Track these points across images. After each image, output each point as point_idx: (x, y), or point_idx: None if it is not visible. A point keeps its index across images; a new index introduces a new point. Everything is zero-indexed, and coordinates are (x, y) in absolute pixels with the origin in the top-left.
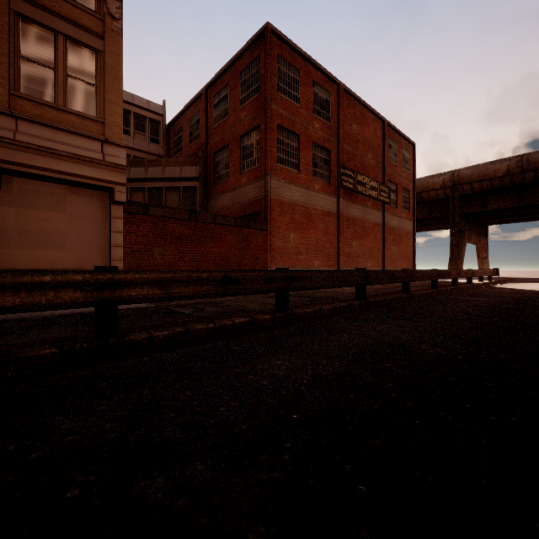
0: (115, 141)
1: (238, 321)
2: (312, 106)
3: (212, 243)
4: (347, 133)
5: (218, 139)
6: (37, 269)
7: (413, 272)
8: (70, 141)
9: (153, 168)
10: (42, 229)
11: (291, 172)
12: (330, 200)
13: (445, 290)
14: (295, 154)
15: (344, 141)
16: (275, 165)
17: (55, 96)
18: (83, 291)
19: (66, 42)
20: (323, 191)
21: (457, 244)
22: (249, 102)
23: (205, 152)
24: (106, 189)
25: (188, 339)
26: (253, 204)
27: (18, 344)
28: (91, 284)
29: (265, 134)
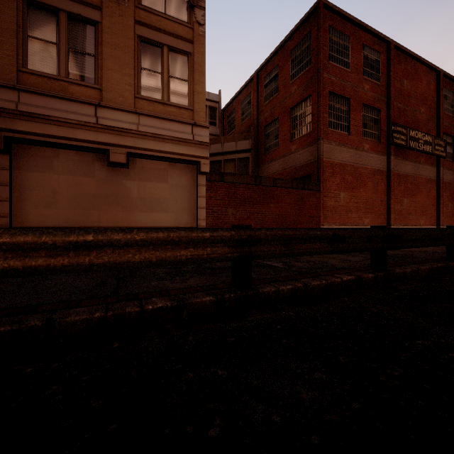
0: (201, 123)
1: (346, 278)
2: (361, 69)
3: (273, 204)
4: (397, 90)
5: (268, 114)
6: (150, 226)
7: None
8: (171, 127)
9: (214, 145)
10: (153, 196)
11: (342, 134)
12: (380, 158)
13: None
14: (345, 117)
15: (394, 98)
16: (327, 129)
17: (161, 94)
18: (229, 247)
19: (169, 51)
20: (373, 150)
21: None
22: (300, 76)
23: (256, 127)
24: (195, 162)
25: (305, 294)
26: (303, 167)
27: (177, 289)
28: (235, 240)
29: (318, 102)
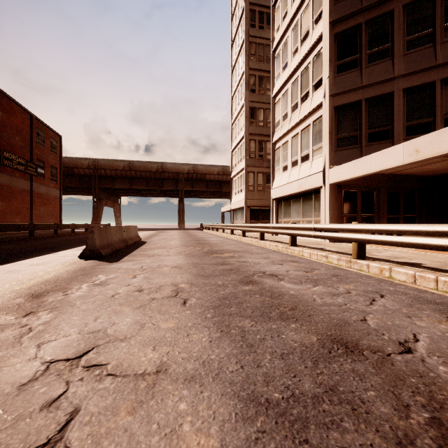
0: None
1: None
2: None
3: None
4: None
5: None
6: None
7: (37, 225)
8: None
9: None
10: None
11: None
12: None
13: (63, 235)
14: None
15: None
16: None
17: None
18: None
19: None
20: None
21: (97, 207)
22: None
23: None
24: None
25: None
26: None
27: None
28: None
29: None
